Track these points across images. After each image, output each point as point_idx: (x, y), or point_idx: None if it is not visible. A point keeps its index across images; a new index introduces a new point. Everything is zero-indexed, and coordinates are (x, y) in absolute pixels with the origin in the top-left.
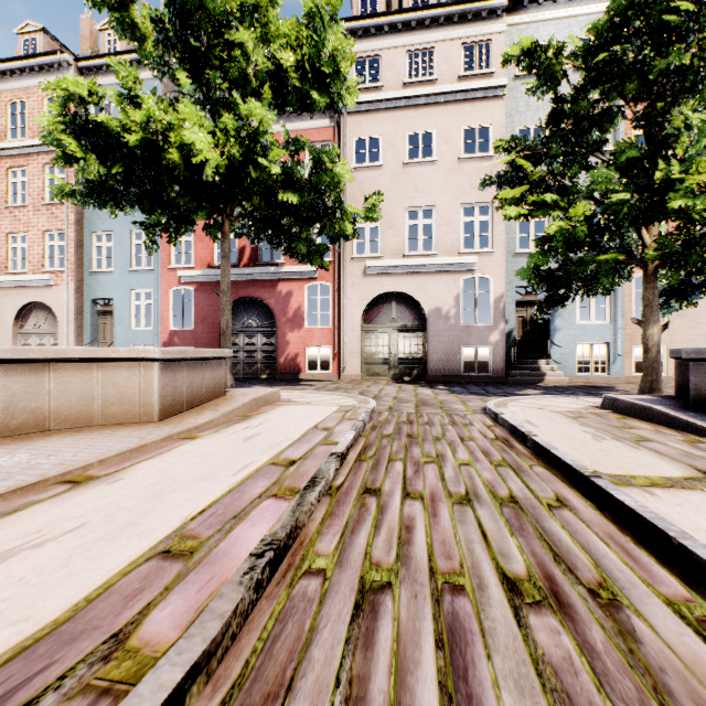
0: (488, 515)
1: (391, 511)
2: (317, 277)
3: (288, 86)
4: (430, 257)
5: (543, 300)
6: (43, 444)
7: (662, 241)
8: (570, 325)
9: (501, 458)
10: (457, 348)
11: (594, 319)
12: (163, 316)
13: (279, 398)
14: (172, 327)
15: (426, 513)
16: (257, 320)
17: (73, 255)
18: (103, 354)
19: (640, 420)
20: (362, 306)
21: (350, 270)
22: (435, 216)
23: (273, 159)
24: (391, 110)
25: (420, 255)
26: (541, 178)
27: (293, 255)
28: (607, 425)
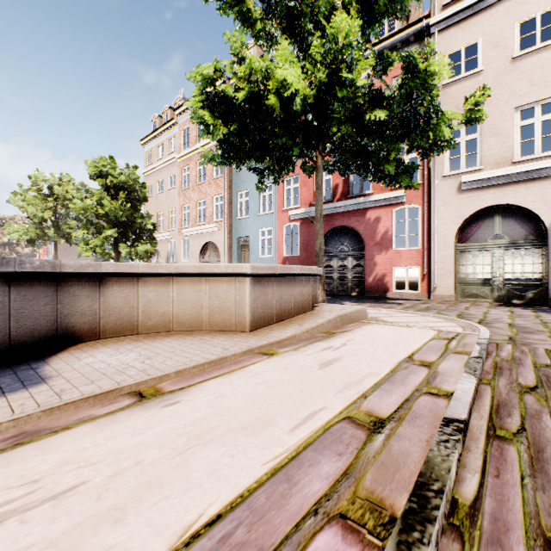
0: None
1: None
2: (404, 201)
3: None
4: None
5: None
6: (157, 344)
7: None
8: None
9: None
10: None
11: None
12: (279, 246)
13: (365, 316)
14: (284, 254)
15: None
16: (348, 245)
17: (227, 209)
18: (208, 270)
19: None
20: (456, 224)
21: (441, 189)
22: None
23: (358, 75)
24: (493, 6)
25: (538, 157)
26: None
27: (381, 179)
28: None
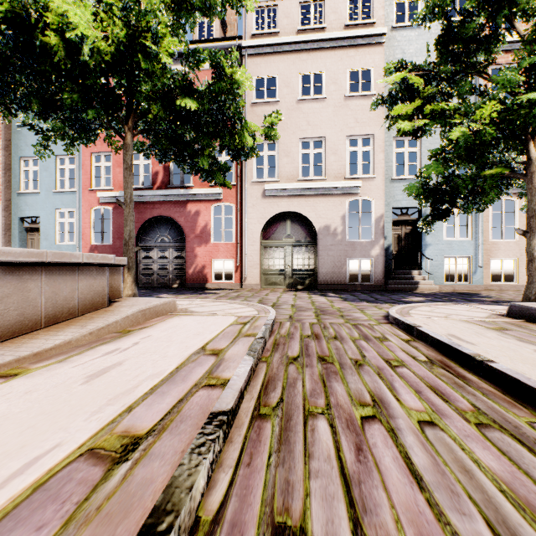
0: None
1: None
2: (221, 198)
3: None
4: (320, 182)
5: (428, 214)
6: None
7: None
8: (439, 241)
9: (470, 405)
10: (343, 260)
11: (458, 236)
12: (85, 232)
13: (175, 308)
14: (93, 242)
15: None
16: (169, 236)
17: (1, 177)
18: None
19: None
20: (261, 223)
21: (250, 193)
22: (324, 146)
23: (166, 53)
24: (286, 53)
25: (312, 180)
26: (432, 95)
27: (197, 172)
28: None
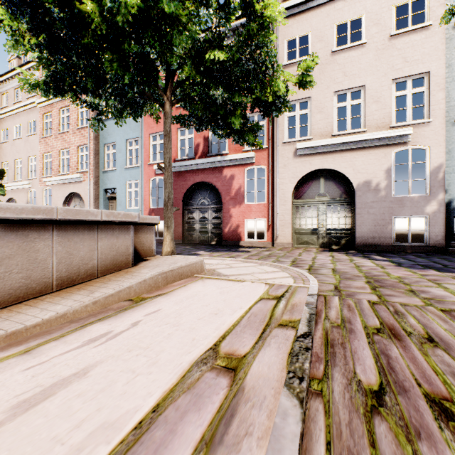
0: None
1: None
2: (254, 162)
3: None
4: (359, 134)
5: None
6: None
7: None
8: None
9: None
10: (387, 218)
11: None
12: (145, 198)
13: (202, 269)
14: (151, 206)
15: None
16: (208, 199)
17: (92, 160)
18: None
19: None
20: (292, 183)
21: (282, 153)
22: (363, 96)
23: None
24: (319, 7)
25: (349, 133)
26: None
27: (230, 134)
28: None
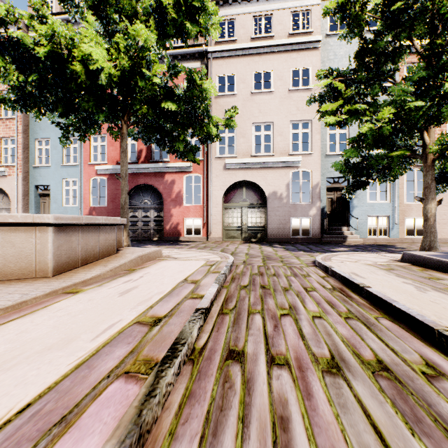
0: (368, 393)
1: (258, 388)
2: (192, 170)
3: (167, 19)
4: (269, 157)
5: (350, 184)
6: None
7: (444, 138)
8: (363, 204)
9: (346, 309)
10: (287, 219)
11: (379, 199)
12: (85, 197)
13: (161, 255)
14: (91, 204)
15: (298, 391)
16: (151, 200)
17: (21, 154)
18: (0, 219)
19: (439, 272)
20: (223, 190)
21: (214, 166)
22: (272, 129)
23: (155, 73)
24: (242, 56)
25: (263, 155)
26: (351, 96)
27: (174, 152)
28: (417, 276)
